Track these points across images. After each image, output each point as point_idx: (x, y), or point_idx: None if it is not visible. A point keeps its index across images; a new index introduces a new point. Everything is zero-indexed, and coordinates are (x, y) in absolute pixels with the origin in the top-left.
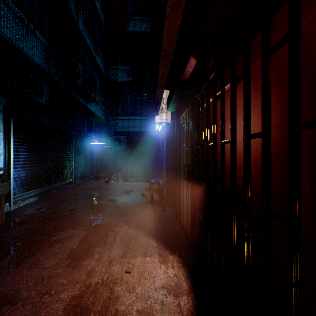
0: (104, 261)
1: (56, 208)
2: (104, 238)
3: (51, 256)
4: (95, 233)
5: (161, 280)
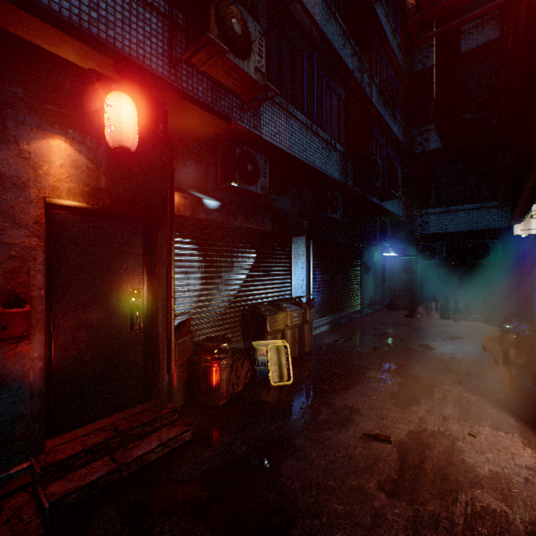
0: (435, 414)
1: (353, 342)
2: (428, 392)
3: (372, 390)
4: (414, 383)
5: (524, 460)
